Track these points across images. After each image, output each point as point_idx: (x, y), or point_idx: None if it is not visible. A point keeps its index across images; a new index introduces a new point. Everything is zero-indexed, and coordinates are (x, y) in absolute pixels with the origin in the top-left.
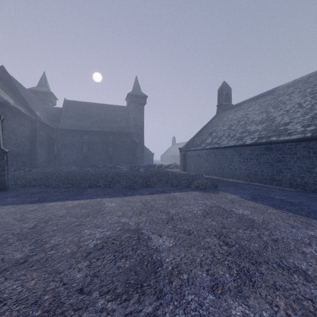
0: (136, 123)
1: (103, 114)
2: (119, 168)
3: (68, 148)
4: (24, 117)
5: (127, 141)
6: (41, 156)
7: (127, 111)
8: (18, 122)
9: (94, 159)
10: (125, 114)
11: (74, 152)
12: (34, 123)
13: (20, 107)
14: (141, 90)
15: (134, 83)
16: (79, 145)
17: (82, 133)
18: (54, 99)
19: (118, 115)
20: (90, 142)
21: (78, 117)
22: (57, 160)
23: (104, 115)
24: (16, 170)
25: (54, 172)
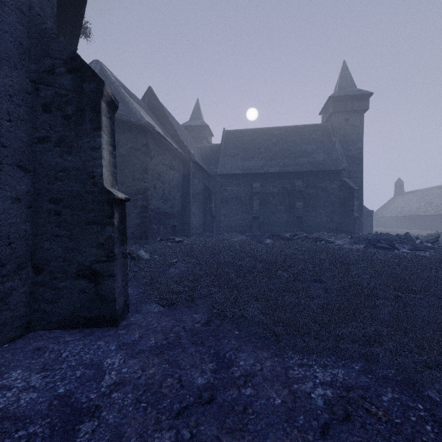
0: (346, 151)
1: (282, 144)
2: (328, 240)
3: (230, 204)
4: (174, 155)
5: (329, 187)
6: (195, 217)
7: (325, 131)
8: (165, 162)
9: (270, 222)
10: (323, 137)
11: (238, 210)
12: (187, 164)
13: (168, 139)
14: (355, 86)
15: (340, 76)
16: (246, 199)
17: (250, 179)
18: (209, 135)
19: (310, 141)
20: (263, 194)
21: (243, 154)
22: (215, 223)
23: (285, 144)
24: (163, 240)
25: (218, 247)
